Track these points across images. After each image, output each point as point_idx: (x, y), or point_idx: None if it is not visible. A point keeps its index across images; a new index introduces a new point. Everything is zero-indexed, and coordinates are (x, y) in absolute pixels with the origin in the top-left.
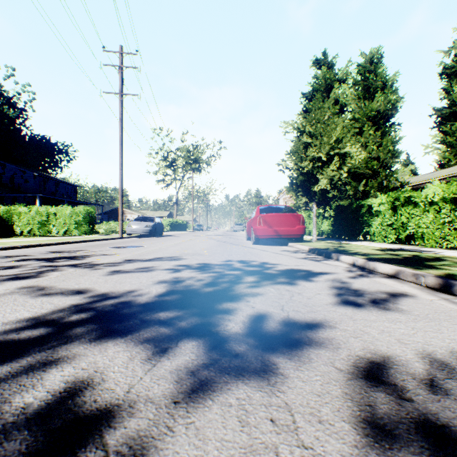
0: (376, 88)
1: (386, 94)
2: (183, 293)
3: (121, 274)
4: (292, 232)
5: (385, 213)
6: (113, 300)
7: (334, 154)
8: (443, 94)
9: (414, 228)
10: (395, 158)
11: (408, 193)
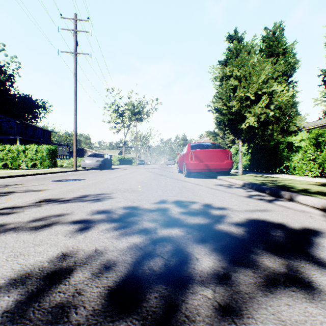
0: (278, 53)
1: (286, 58)
2: None
3: None
4: (221, 166)
5: (306, 148)
6: None
7: (260, 94)
8: None
9: None
10: (293, 107)
11: None
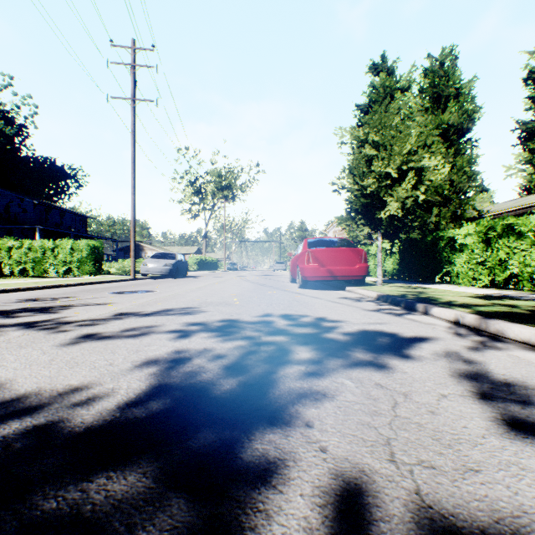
0: (448, 96)
1: (461, 103)
2: (178, 394)
3: (90, 343)
4: (351, 272)
5: (474, 247)
6: (19, 421)
7: (407, 170)
8: (529, 104)
9: (518, 267)
10: (471, 181)
11: (510, 220)
